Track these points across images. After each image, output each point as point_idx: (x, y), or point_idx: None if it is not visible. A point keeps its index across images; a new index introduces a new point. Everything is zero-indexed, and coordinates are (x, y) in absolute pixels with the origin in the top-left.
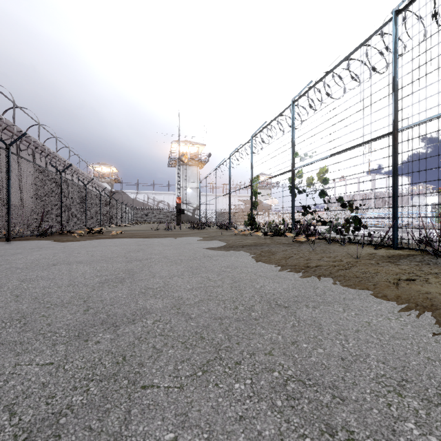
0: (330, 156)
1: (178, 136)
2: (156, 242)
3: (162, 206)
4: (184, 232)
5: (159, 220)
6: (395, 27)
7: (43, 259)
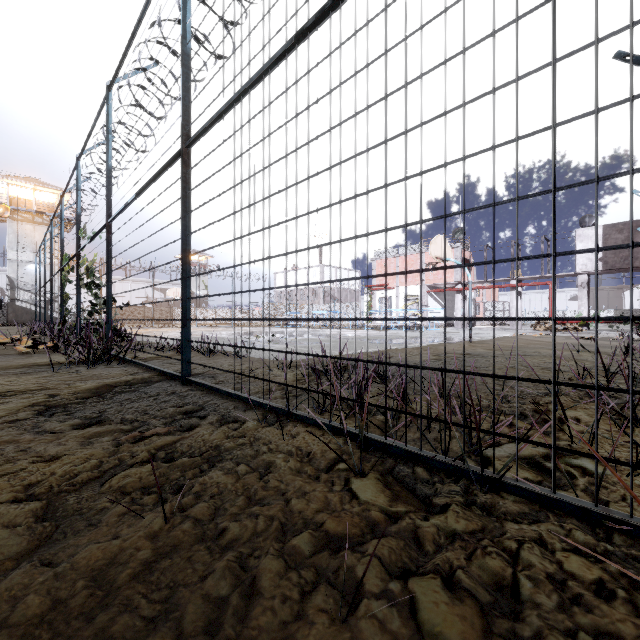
0: (90, 240)
1: None
2: None
3: None
4: None
5: None
6: (108, 104)
7: None
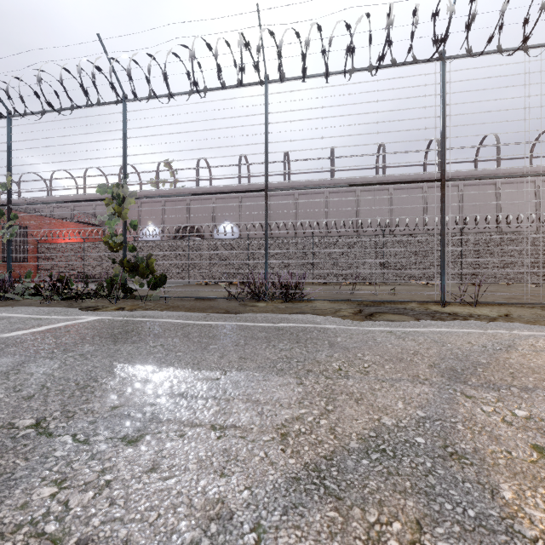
0: None
1: None
2: None
3: None
4: None
5: None
6: None
7: None
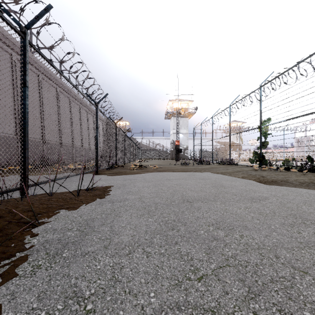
0: None
1: (177, 95)
2: (208, 177)
3: (158, 147)
4: (201, 167)
5: (157, 157)
6: None
7: (159, 192)
